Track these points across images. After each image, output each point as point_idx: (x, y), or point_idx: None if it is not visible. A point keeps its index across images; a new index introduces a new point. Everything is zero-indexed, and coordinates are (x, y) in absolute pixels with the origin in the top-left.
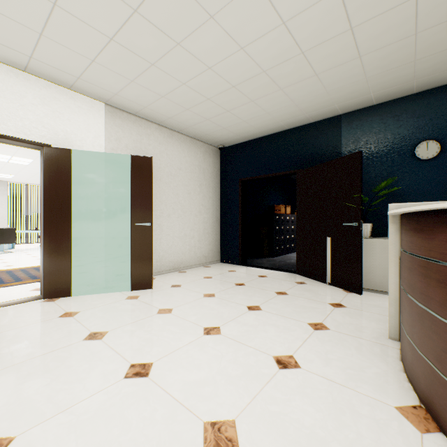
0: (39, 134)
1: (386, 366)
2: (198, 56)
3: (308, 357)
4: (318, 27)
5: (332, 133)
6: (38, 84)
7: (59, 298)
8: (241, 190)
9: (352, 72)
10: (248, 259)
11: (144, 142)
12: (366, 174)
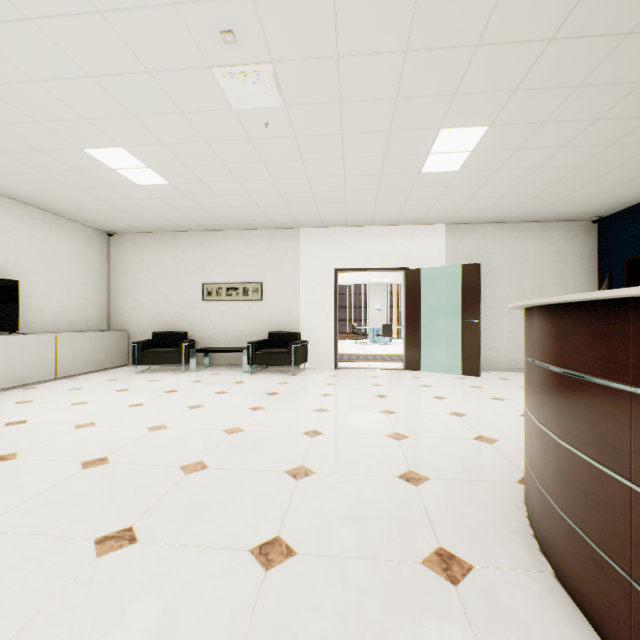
0: (402, 262)
1: None
2: (501, 184)
3: None
4: (605, 133)
5: None
6: (401, 230)
7: (413, 371)
8: (625, 274)
9: None
10: None
11: (480, 245)
12: None
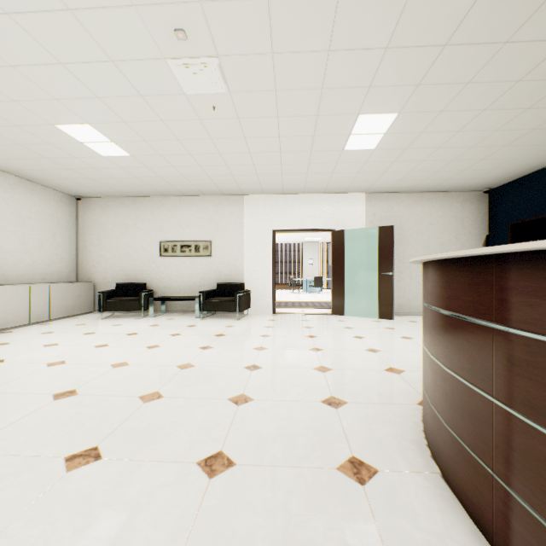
0: (330, 224)
1: None
2: (410, 160)
3: None
4: (491, 121)
5: None
6: (329, 197)
7: (338, 315)
8: (510, 235)
9: None
10: None
11: (394, 211)
12: None
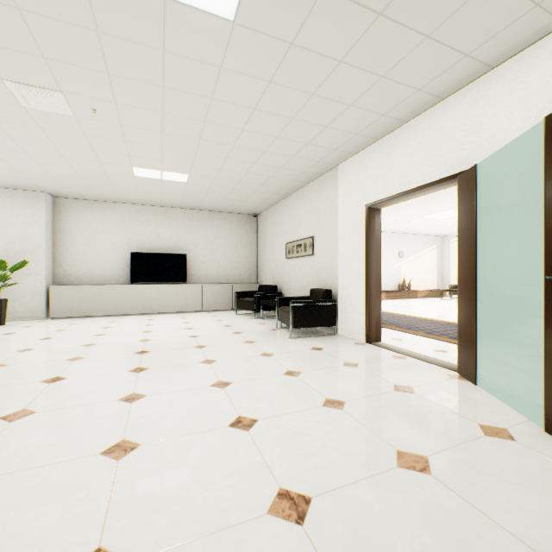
0: (458, 163)
1: None
2: None
3: None
4: None
5: None
6: (456, 100)
7: (465, 380)
8: None
9: None
10: None
11: None
12: None
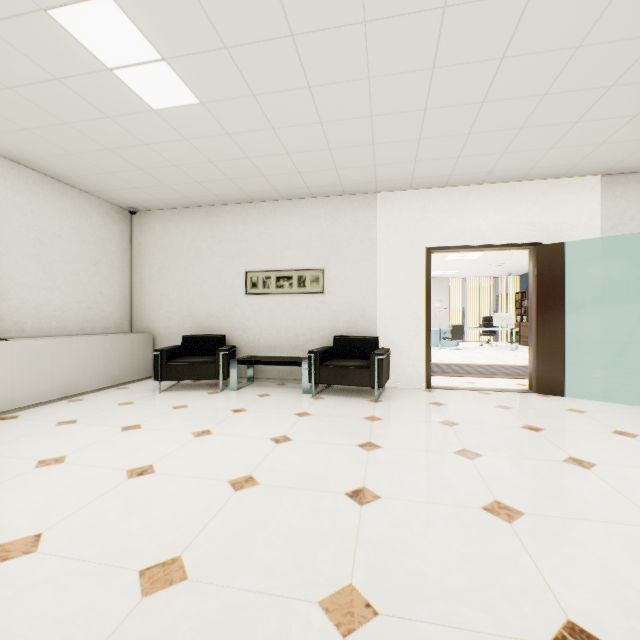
0: (530, 235)
1: None
2: None
3: None
4: None
5: None
6: (529, 187)
7: (551, 396)
8: None
9: None
10: None
11: None
12: None
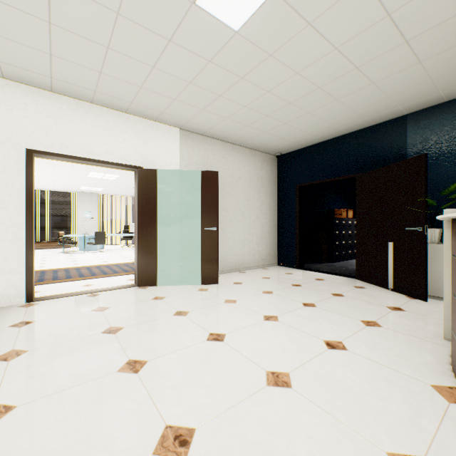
0: (135, 159)
1: (433, 358)
2: (258, 85)
3: (355, 344)
4: (370, 46)
5: (396, 135)
6: (134, 121)
7: (148, 287)
8: (298, 195)
9: (413, 76)
10: (305, 263)
11: (209, 157)
12: (436, 176)
